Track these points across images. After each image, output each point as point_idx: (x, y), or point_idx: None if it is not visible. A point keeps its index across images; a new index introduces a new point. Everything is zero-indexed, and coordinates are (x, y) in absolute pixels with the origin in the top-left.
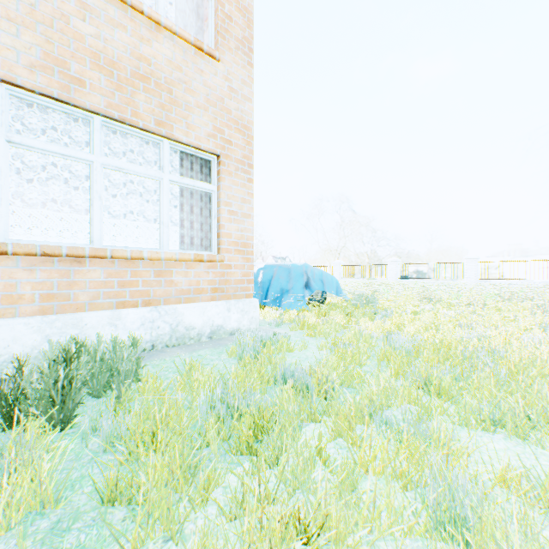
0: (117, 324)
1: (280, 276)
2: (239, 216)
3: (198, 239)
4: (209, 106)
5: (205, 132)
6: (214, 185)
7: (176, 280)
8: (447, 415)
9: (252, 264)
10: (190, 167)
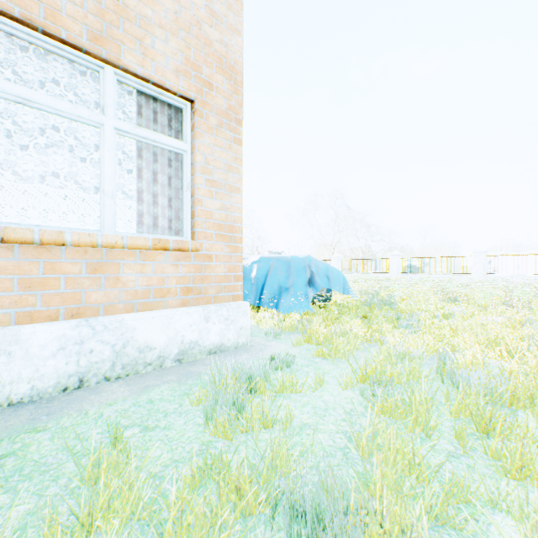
0: (11, 351)
1: (277, 271)
2: (223, 189)
3: (165, 220)
4: (179, 30)
5: (172, 64)
6: (187, 143)
7: (125, 278)
8: None
9: (241, 255)
10: (152, 118)
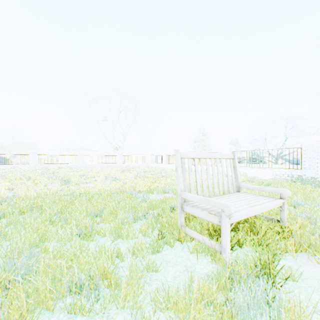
0: None
1: None
2: None
3: None
4: None
5: None
6: None
7: None
8: None
9: None
10: None
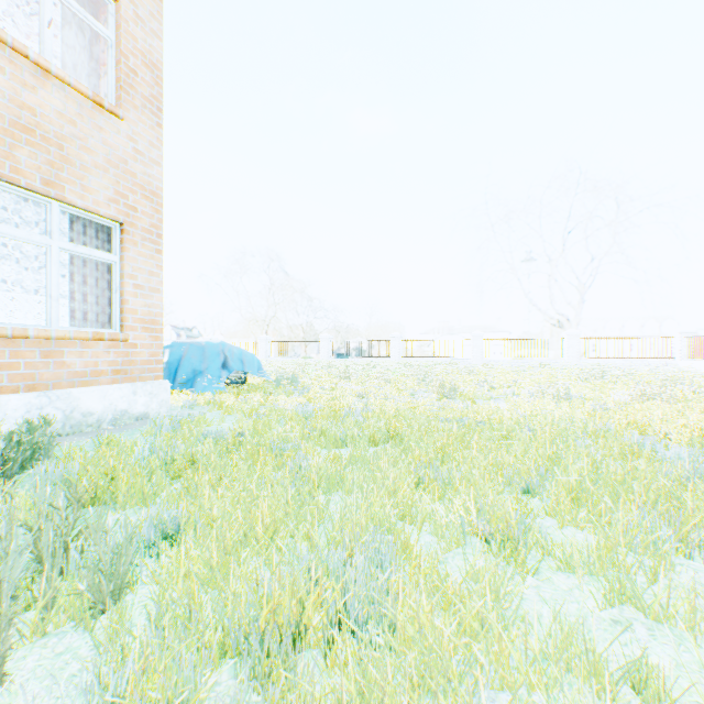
0: None
1: (192, 356)
2: (147, 290)
3: (94, 314)
4: (110, 167)
5: (106, 196)
6: (117, 255)
7: (69, 362)
8: (320, 446)
9: (162, 343)
10: (82, 231)
